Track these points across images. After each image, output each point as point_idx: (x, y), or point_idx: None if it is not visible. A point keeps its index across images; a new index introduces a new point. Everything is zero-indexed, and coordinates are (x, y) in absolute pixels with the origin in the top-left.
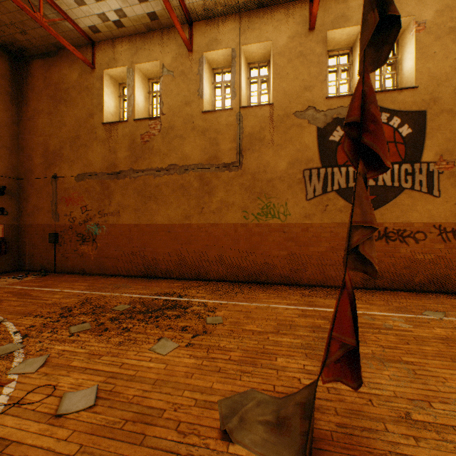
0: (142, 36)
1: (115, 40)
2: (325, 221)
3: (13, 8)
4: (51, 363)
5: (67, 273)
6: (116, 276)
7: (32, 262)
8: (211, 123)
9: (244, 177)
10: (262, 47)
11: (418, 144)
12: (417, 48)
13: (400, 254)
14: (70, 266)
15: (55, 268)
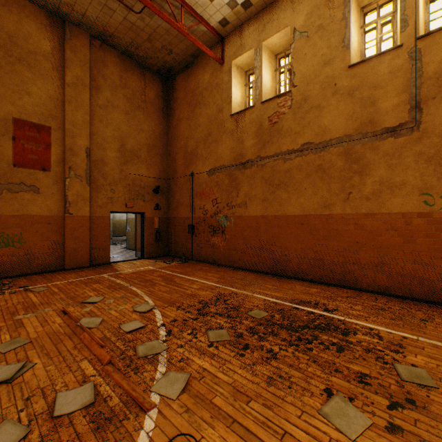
0: (269, 8)
1: (241, 26)
2: None
3: (163, 32)
4: (192, 389)
5: (200, 262)
6: (243, 269)
7: (176, 249)
8: (363, 77)
9: (424, 142)
10: None
11: None
12: None
13: None
14: (203, 256)
15: (191, 256)
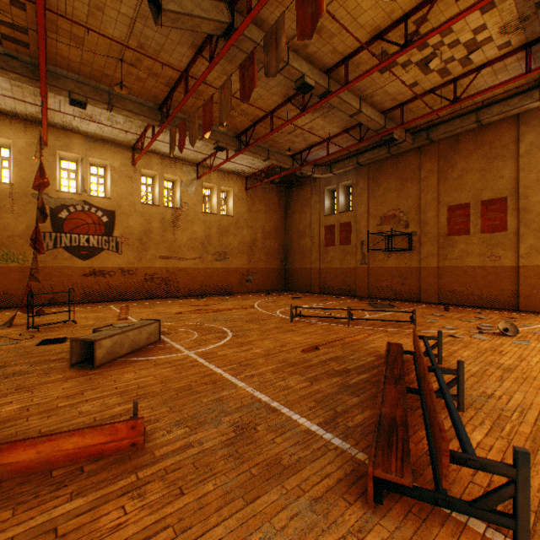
0: None
1: None
2: (57, 265)
3: None
4: None
5: None
6: None
7: None
8: None
9: None
10: (4, 140)
11: (112, 227)
12: (112, 179)
13: (103, 283)
14: None
15: None
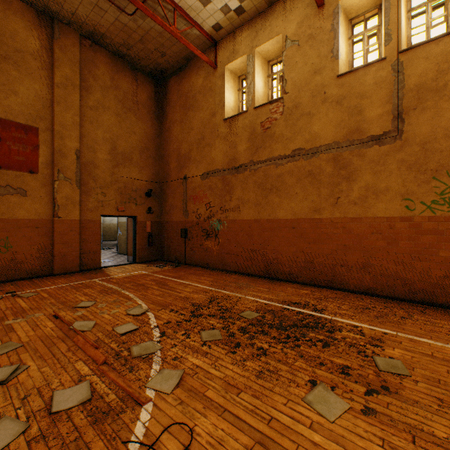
0: (262, 15)
1: (234, 31)
2: None
3: (156, 34)
4: (185, 384)
5: (194, 266)
6: (236, 273)
7: (169, 253)
8: (351, 87)
9: (406, 150)
10: None
11: None
12: None
13: None
14: (197, 260)
15: (185, 260)
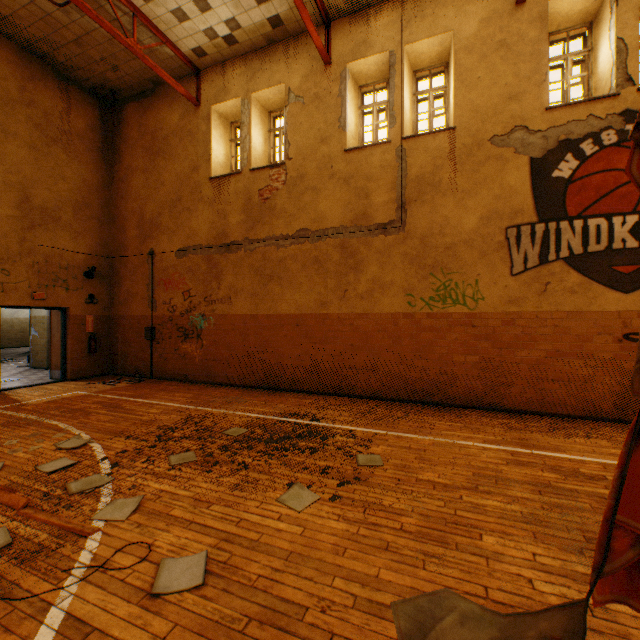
0: (260, 53)
1: (225, 63)
2: (545, 309)
3: (103, 39)
4: (146, 509)
5: (166, 380)
6: (227, 385)
7: (125, 364)
8: (358, 166)
9: (409, 243)
10: (437, 43)
11: None
12: None
13: None
14: (170, 371)
15: (151, 372)
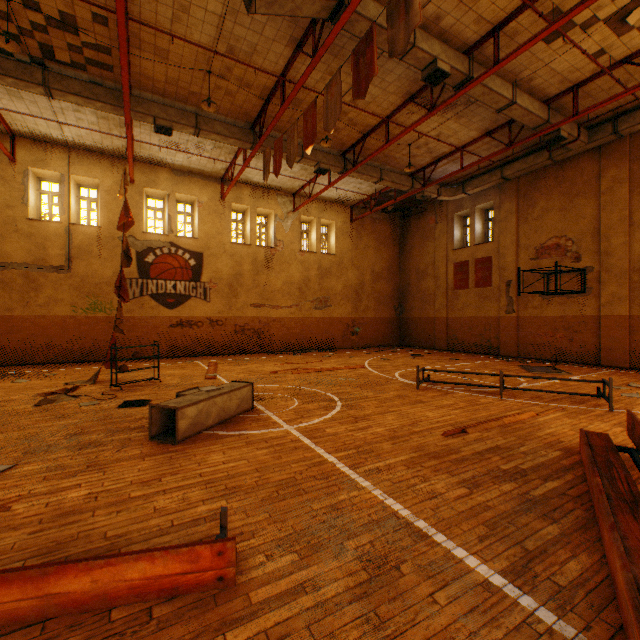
0: None
1: None
2: (143, 315)
3: None
4: None
5: None
6: None
7: None
8: (39, 230)
9: (74, 279)
10: (92, 180)
11: (200, 271)
12: (200, 216)
13: (190, 335)
14: None
15: None
